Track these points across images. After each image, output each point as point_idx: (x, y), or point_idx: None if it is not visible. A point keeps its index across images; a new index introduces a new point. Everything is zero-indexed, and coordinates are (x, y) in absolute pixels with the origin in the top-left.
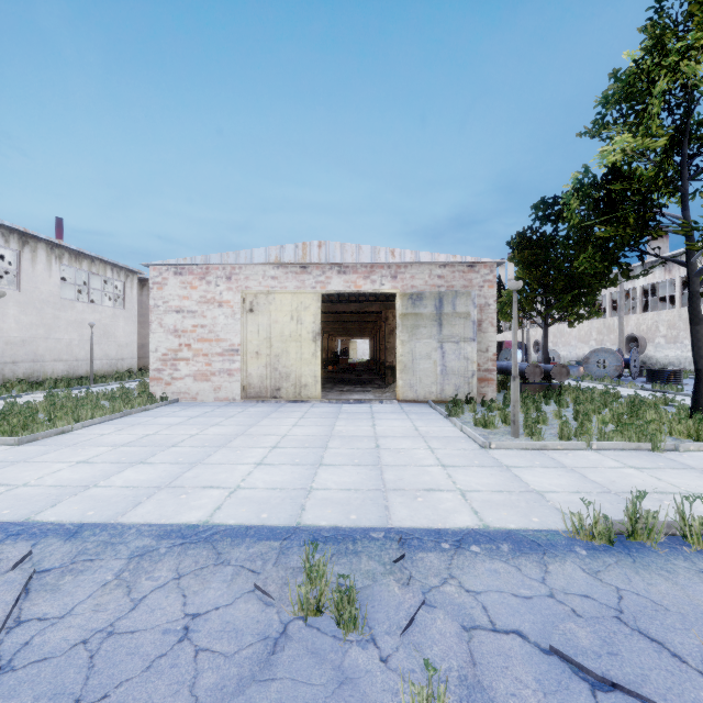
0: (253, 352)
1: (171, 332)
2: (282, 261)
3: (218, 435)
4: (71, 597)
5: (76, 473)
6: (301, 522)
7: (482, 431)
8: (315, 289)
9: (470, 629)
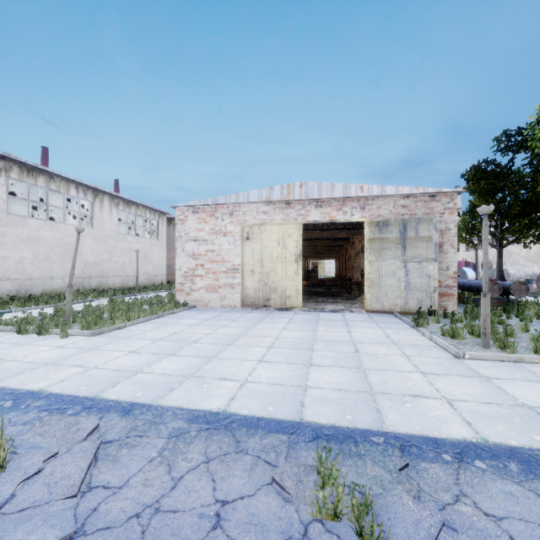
0: (249, 270)
1: (190, 255)
2: (271, 200)
3: (226, 335)
4: (127, 469)
5: (128, 361)
6: (303, 418)
7: (451, 341)
8: (297, 220)
9: None
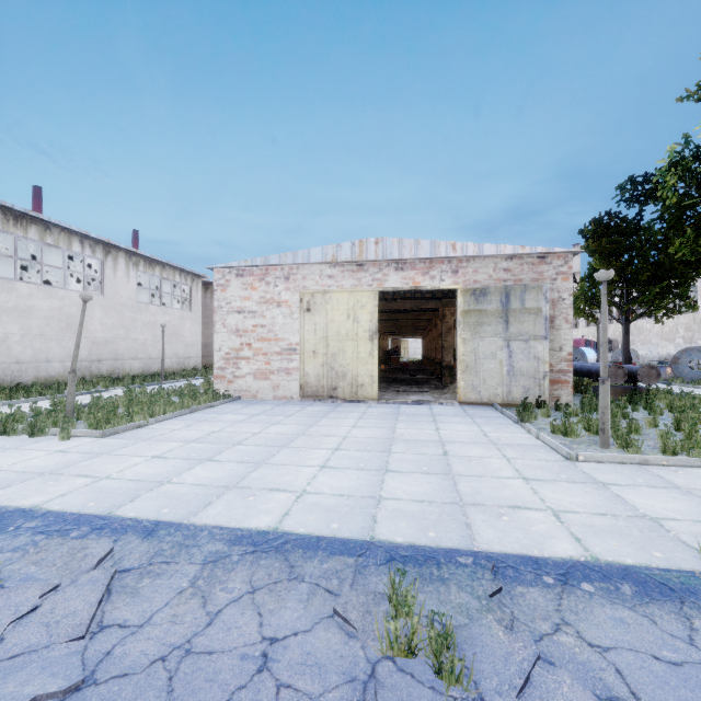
0: (310, 351)
1: (233, 332)
2: (339, 260)
3: (279, 434)
4: (150, 603)
5: (151, 468)
6: (374, 536)
7: (562, 439)
8: (372, 287)
9: None
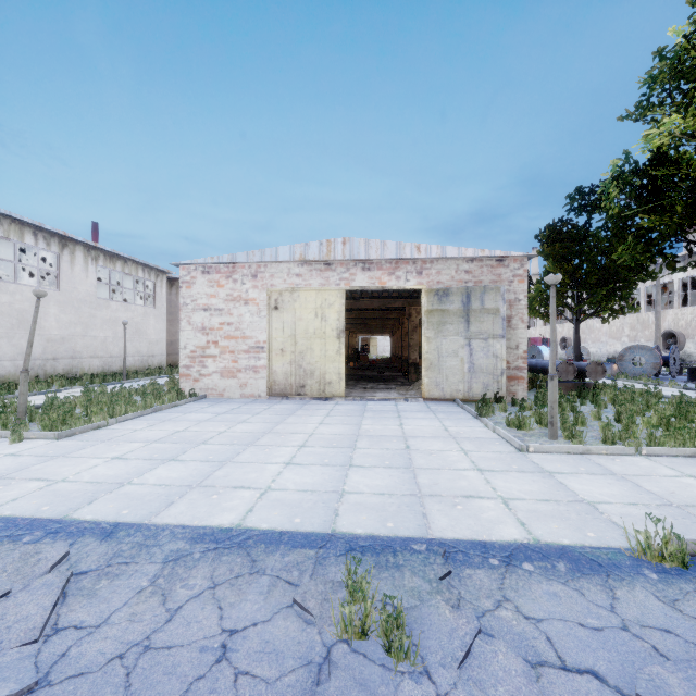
0: (278, 349)
1: (199, 329)
2: (307, 259)
3: (245, 432)
4: (107, 603)
5: (111, 470)
6: (336, 528)
7: (516, 432)
8: (339, 286)
9: (536, 666)
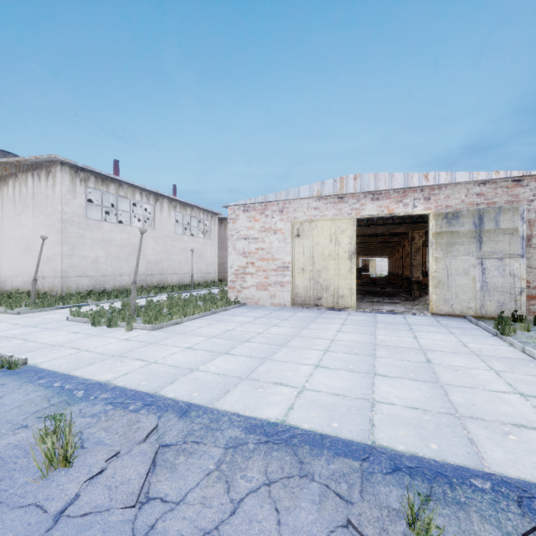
0: (299, 268)
1: (241, 254)
2: (323, 194)
3: (278, 335)
4: (184, 481)
5: (185, 357)
6: (375, 440)
7: None
8: (351, 215)
9: None
